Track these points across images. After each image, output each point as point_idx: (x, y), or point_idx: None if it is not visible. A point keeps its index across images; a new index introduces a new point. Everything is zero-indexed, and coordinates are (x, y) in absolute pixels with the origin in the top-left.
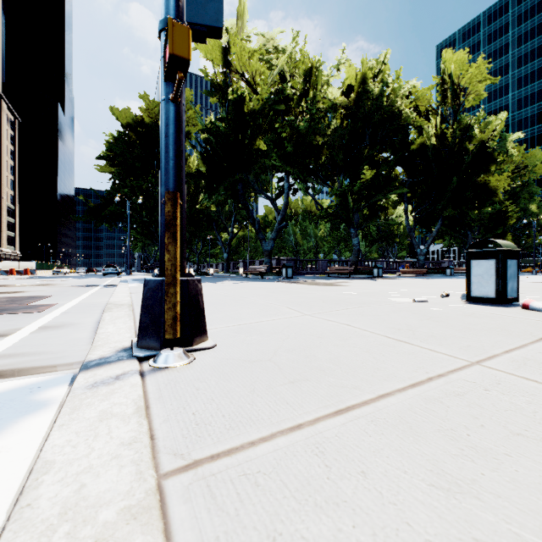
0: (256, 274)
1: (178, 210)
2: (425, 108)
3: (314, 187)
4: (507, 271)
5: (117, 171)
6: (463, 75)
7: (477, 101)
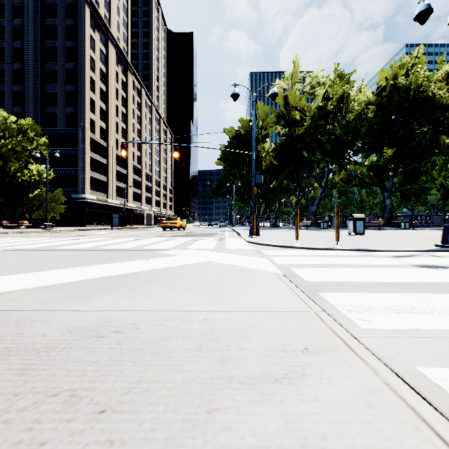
0: (306, 226)
1: (255, 216)
2: None
3: (347, 168)
4: (356, 224)
5: (226, 165)
6: None
7: None
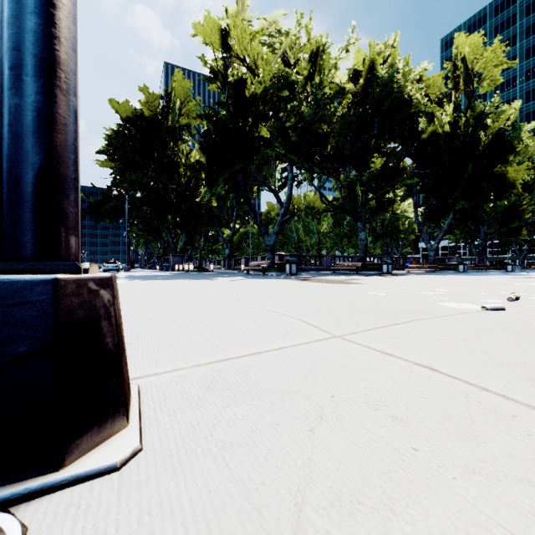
0: (257, 271)
1: None
2: (436, 96)
3: (320, 178)
4: None
5: (117, 166)
6: (477, 60)
7: (492, 87)
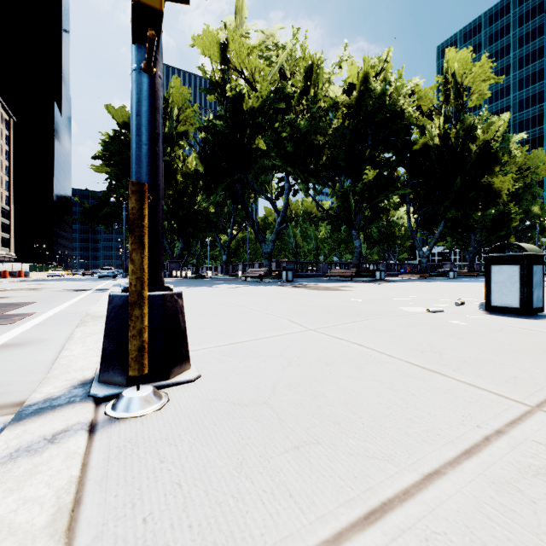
0: (255, 277)
1: (146, 206)
2: (428, 108)
3: (315, 188)
4: (533, 278)
5: (113, 171)
6: (466, 74)
7: (480, 100)
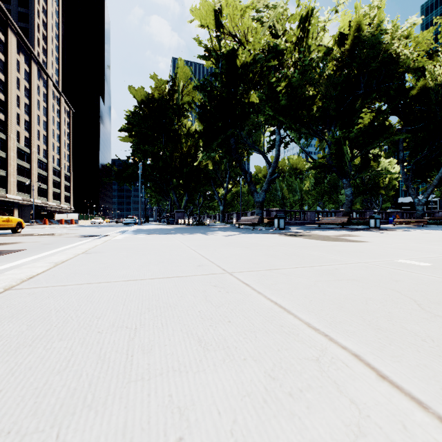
0: (247, 225)
1: None
2: (425, 51)
3: (306, 138)
4: None
5: (134, 140)
6: None
7: None
